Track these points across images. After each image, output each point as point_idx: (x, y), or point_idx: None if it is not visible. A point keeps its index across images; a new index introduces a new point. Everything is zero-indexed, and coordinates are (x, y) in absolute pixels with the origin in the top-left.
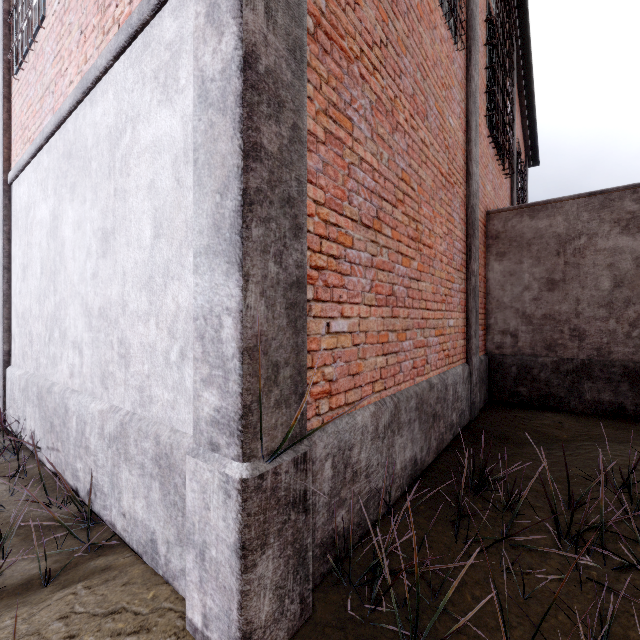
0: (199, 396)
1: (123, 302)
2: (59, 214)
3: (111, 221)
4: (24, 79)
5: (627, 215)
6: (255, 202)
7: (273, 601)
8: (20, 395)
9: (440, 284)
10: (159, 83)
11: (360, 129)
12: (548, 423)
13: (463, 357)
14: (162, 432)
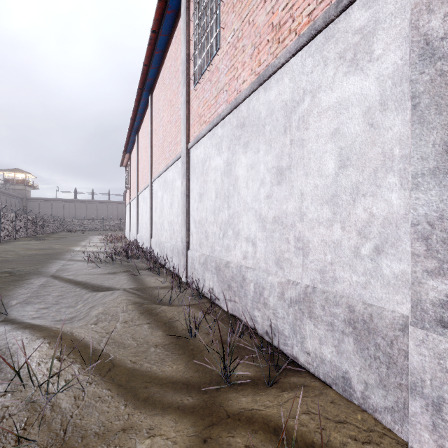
0: (420, 283)
1: (300, 213)
2: (232, 162)
3: (287, 161)
4: (201, 89)
5: None
6: None
7: None
8: (200, 266)
9: None
10: (345, 60)
11: None
12: None
13: None
14: (354, 304)
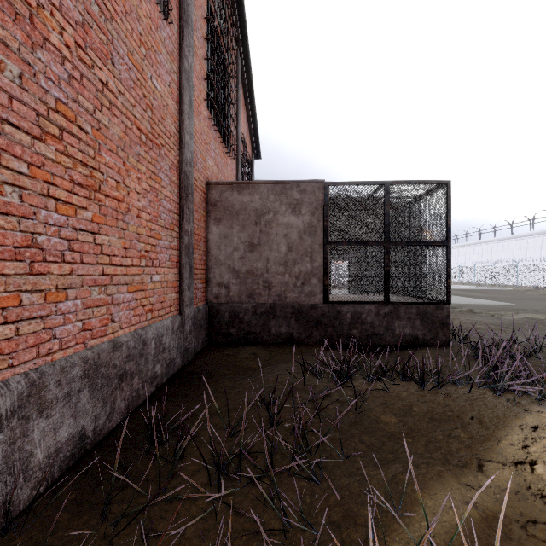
0: None
1: None
2: None
3: None
4: None
5: (295, 201)
6: None
7: None
8: None
9: (138, 240)
10: None
11: None
12: (246, 356)
13: (175, 309)
14: None
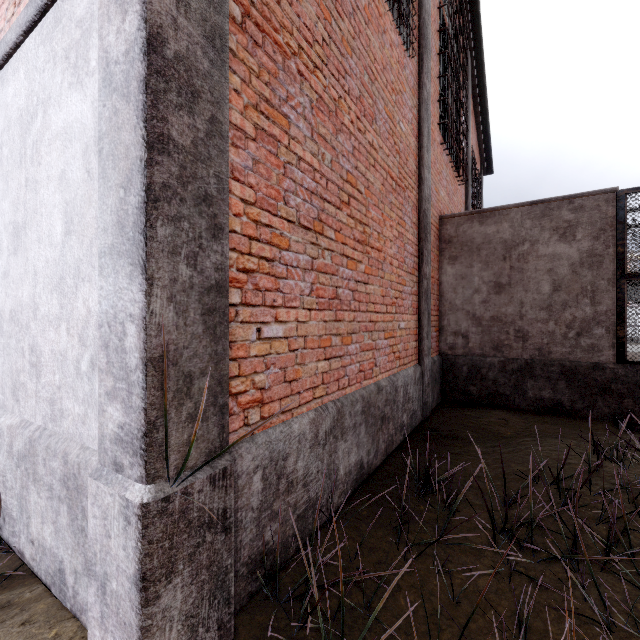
0: (104, 411)
1: (34, 305)
2: None
3: (22, 214)
4: None
5: (564, 224)
6: (161, 199)
7: (183, 633)
8: None
9: (390, 287)
10: (70, 63)
11: (298, 127)
12: (494, 420)
13: (415, 358)
14: (71, 450)
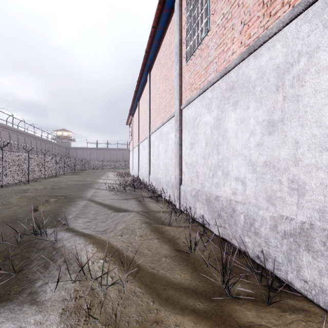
0: None
1: (295, 159)
2: (222, 117)
3: (279, 115)
4: (192, 63)
5: None
6: None
7: None
8: (191, 198)
9: None
10: None
11: None
12: None
13: None
14: None
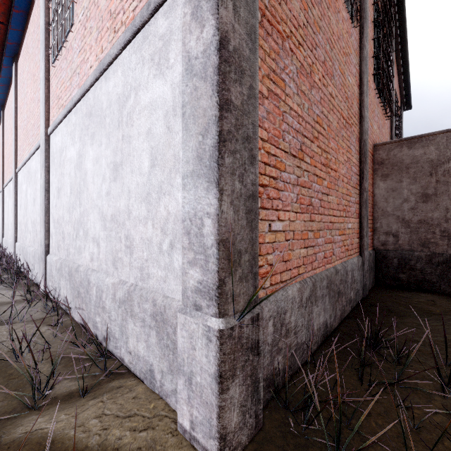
0: (186, 273)
1: (128, 211)
2: (83, 154)
3: (120, 157)
4: (59, 66)
5: None
6: (227, 140)
7: (239, 415)
8: (56, 273)
9: (342, 197)
10: (154, 63)
11: (290, 87)
12: (423, 301)
13: (357, 251)
14: (157, 297)
